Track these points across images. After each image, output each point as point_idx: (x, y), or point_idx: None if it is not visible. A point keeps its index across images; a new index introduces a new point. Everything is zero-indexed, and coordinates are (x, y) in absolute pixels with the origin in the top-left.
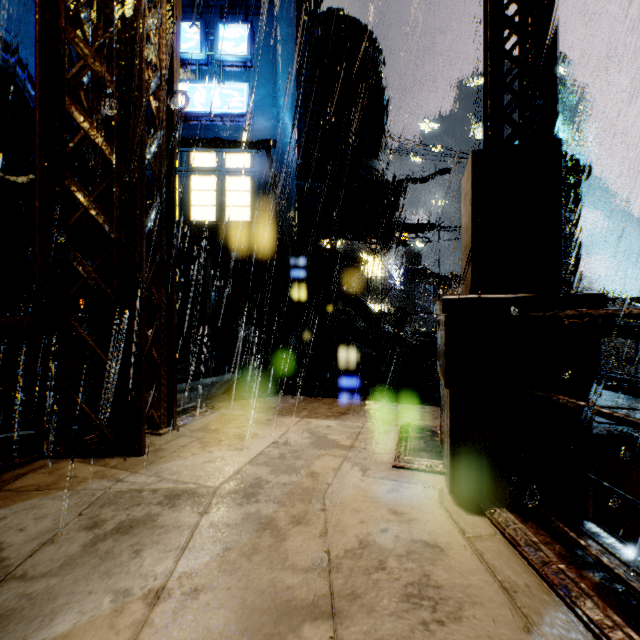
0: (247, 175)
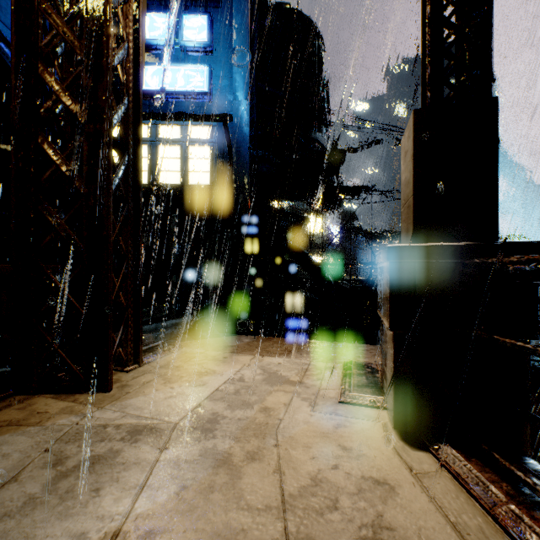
0: (207, 145)
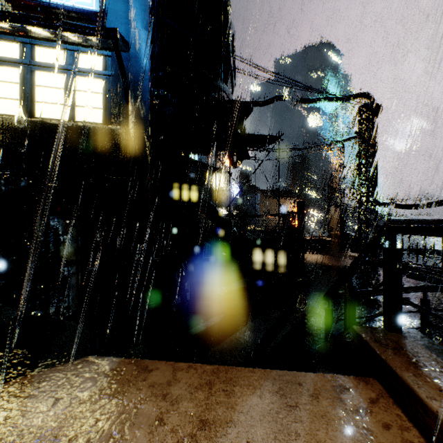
0: (99, 77)
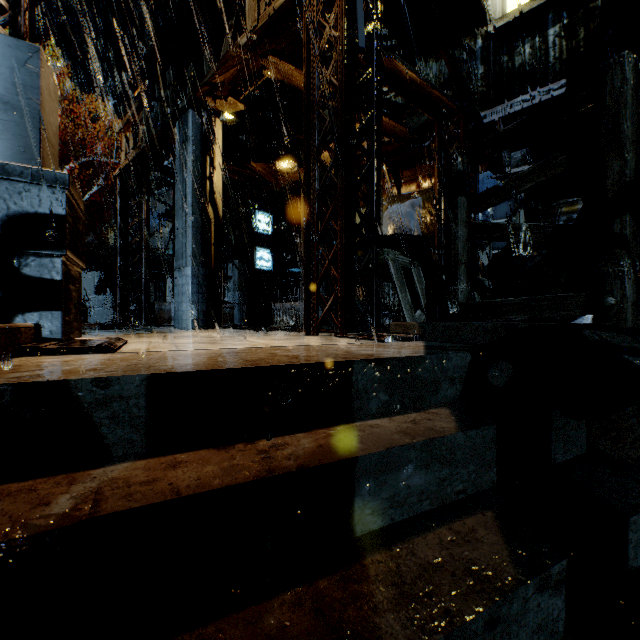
0: None
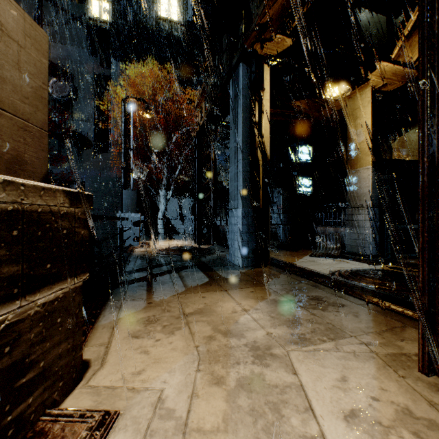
0: None
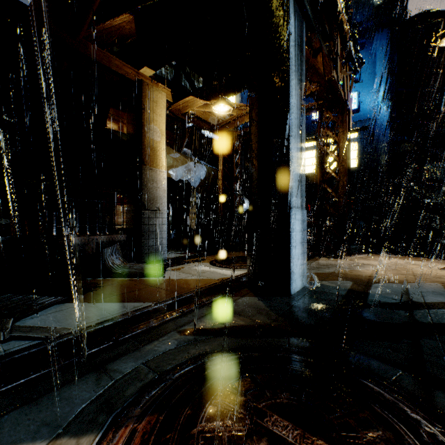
0: (355, 141)
